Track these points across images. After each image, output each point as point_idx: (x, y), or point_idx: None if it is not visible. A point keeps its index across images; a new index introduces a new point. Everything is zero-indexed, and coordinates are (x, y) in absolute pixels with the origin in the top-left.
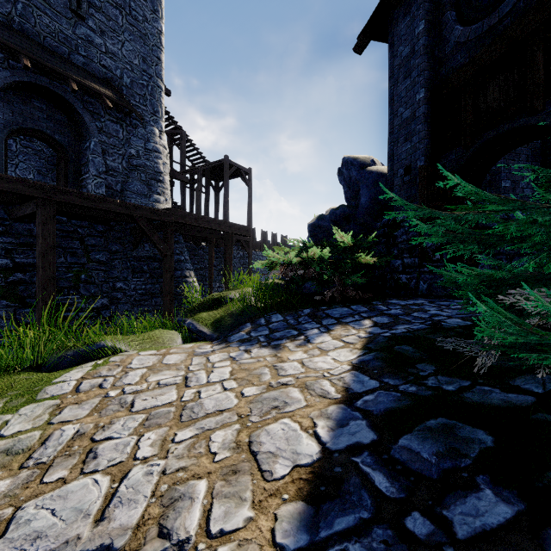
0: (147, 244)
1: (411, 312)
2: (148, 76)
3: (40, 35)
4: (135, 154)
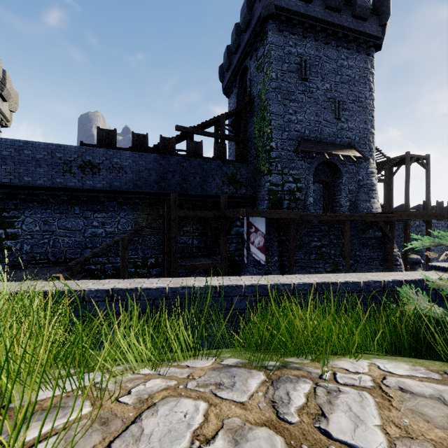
0: (370, 229)
1: None
2: (367, 130)
3: (325, 138)
4: (361, 179)
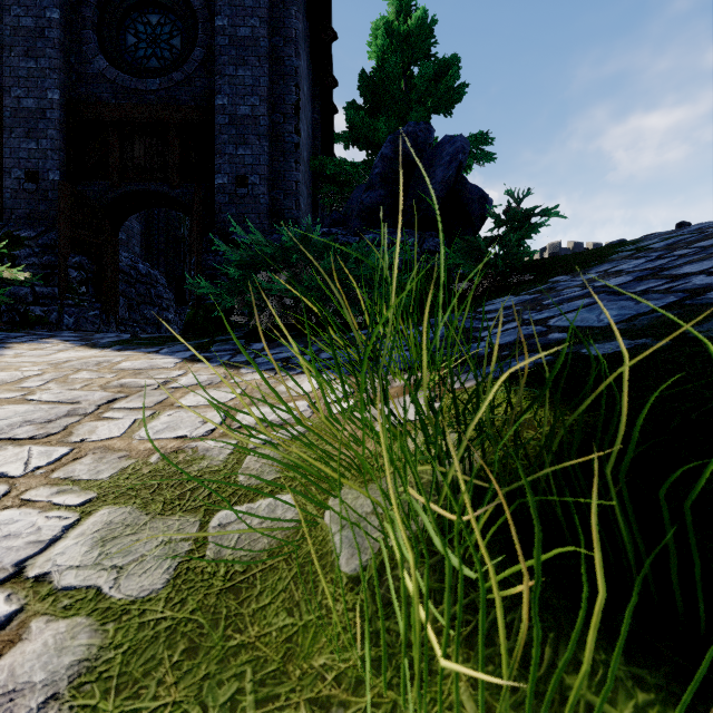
0: None
1: (92, 335)
2: None
3: None
4: None
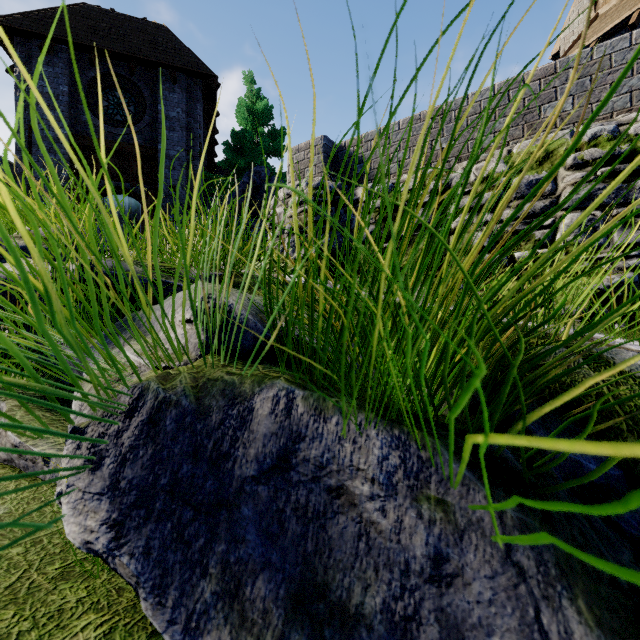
0: None
1: None
2: None
3: None
4: None
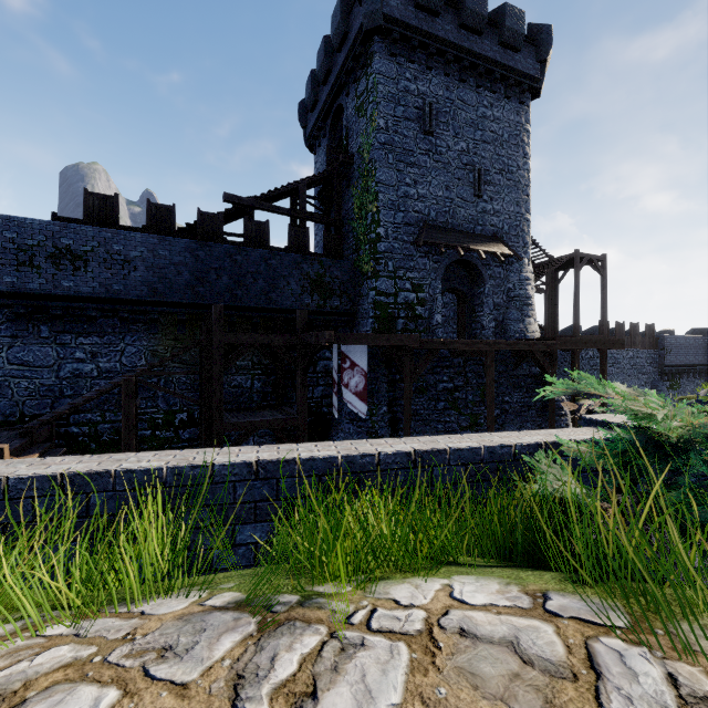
0: (524, 363)
1: None
2: (520, 215)
3: (459, 225)
4: (512, 287)
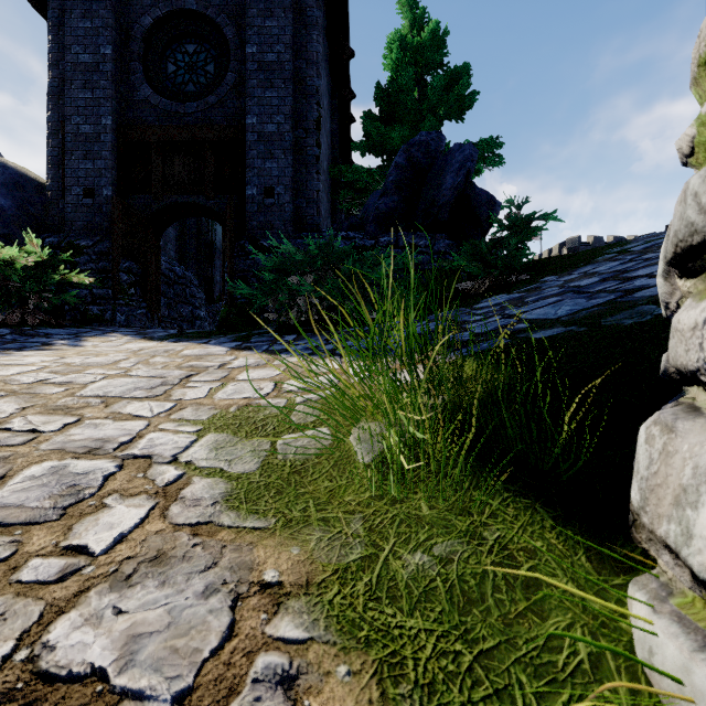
0: None
1: (144, 330)
2: None
3: None
4: None
